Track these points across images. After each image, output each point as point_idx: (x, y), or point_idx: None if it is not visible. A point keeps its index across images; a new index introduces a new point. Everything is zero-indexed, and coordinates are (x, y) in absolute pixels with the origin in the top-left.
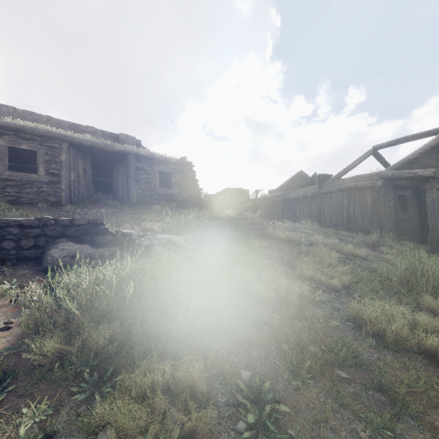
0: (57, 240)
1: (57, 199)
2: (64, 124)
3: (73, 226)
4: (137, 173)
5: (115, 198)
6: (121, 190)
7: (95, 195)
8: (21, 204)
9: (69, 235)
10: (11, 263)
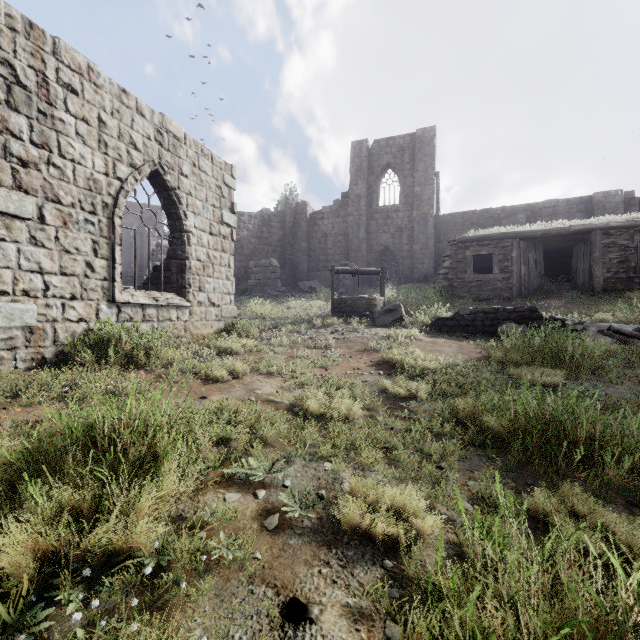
0: (504, 322)
1: (508, 294)
2: (518, 209)
3: (515, 312)
4: (605, 253)
5: (573, 287)
6: (581, 276)
7: (547, 286)
8: (481, 300)
9: (512, 319)
10: (479, 334)
